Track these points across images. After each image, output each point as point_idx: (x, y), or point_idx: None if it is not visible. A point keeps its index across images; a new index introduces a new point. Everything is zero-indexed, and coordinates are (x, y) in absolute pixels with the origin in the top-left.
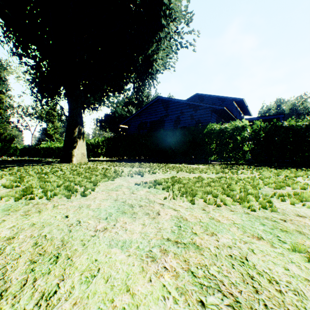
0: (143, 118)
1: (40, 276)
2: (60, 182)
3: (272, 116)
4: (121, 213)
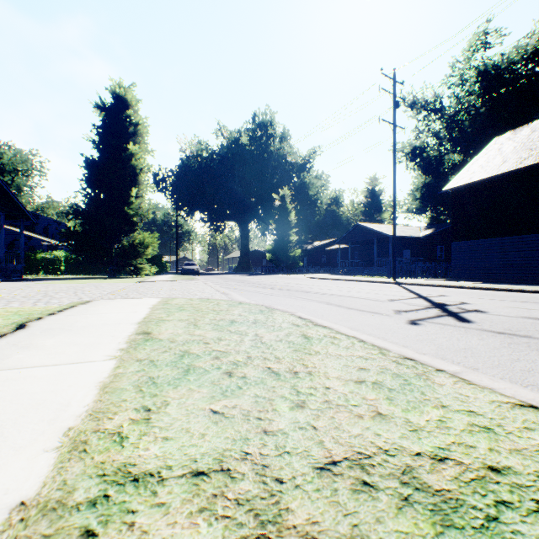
0: None
1: None
2: None
3: None
4: None
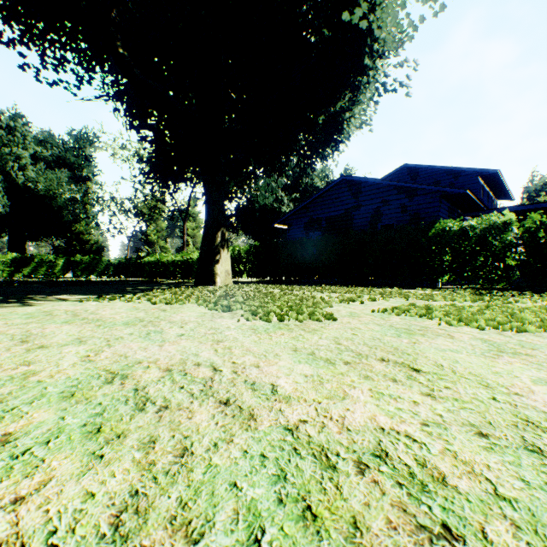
0: (314, 212)
1: (414, 359)
2: (274, 306)
3: None
4: (408, 334)
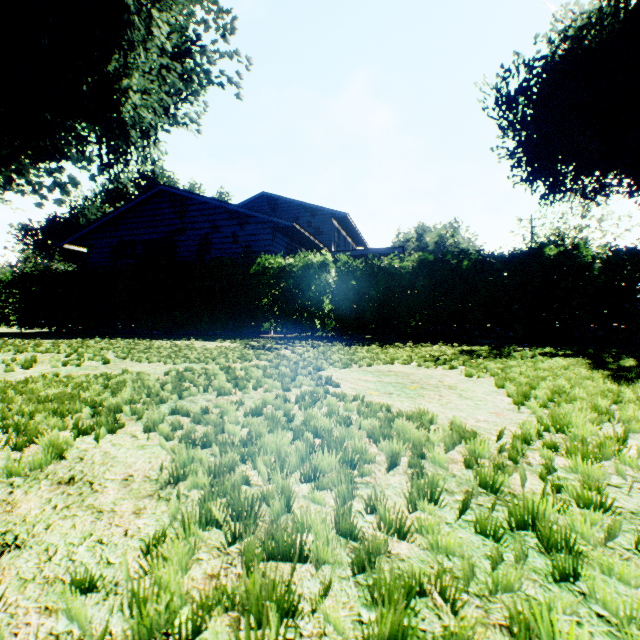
0: (126, 232)
1: None
2: None
3: (385, 249)
4: None
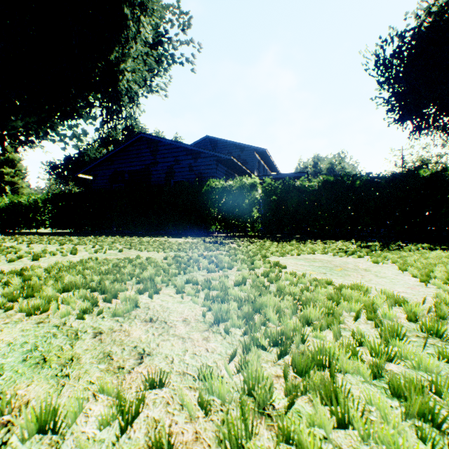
0: (118, 165)
1: None
2: None
3: (294, 173)
4: None
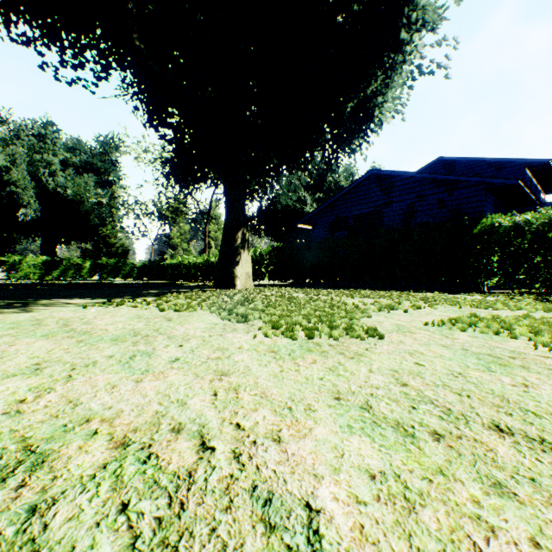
0: (340, 210)
1: None
2: (299, 316)
3: None
4: (501, 366)
